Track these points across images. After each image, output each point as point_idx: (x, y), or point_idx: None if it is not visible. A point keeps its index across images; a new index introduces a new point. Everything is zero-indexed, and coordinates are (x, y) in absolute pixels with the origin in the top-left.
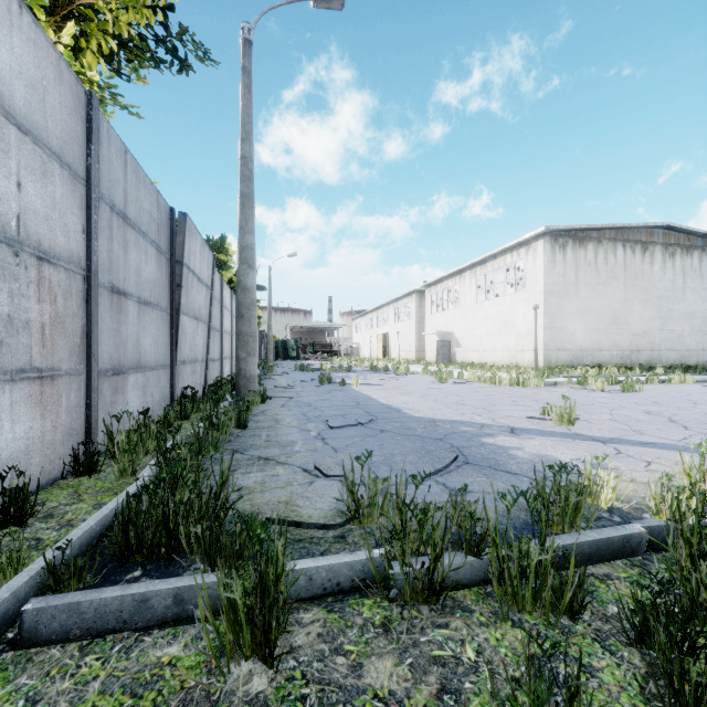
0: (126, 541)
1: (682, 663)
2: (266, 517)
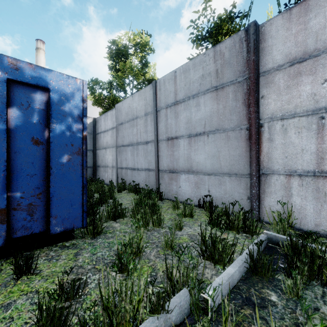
0: (305, 254)
1: (73, 281)
2: (324, 305)
